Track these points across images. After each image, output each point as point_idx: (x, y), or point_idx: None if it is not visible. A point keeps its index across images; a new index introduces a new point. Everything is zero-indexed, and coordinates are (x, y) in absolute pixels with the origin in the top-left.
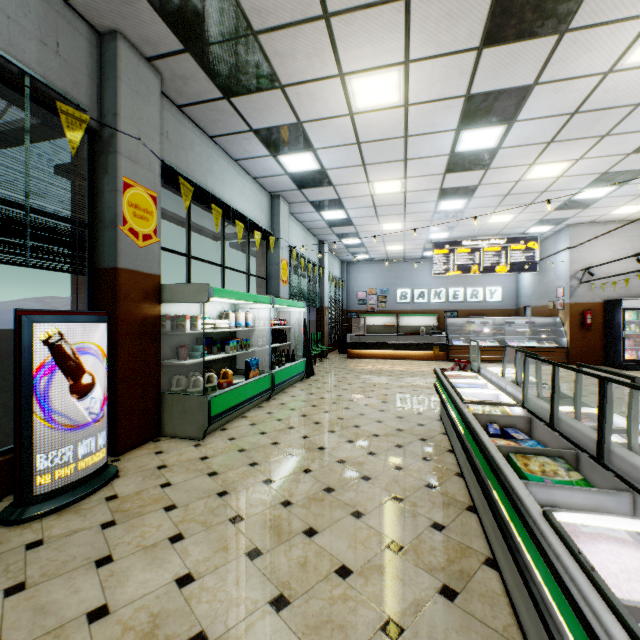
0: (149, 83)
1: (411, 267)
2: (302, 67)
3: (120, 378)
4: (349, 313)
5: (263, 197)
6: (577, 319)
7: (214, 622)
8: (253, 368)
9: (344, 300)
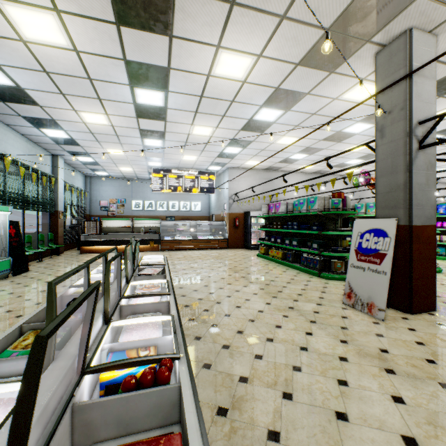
0: None
1: (143, 185)
2: None
3: None
4: (93, 217)
5: None
6: (232, 222)
7: None
8: None
9: (88, 207)
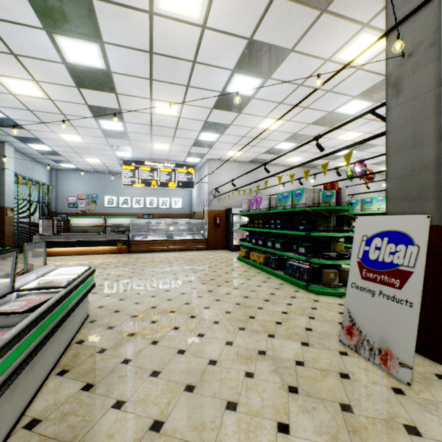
0: None
1: (117, 179)
2: None
3: None
4: (59, 215)
5: None
6: (213, 220)
7: None
8: None
9: (53, 203)
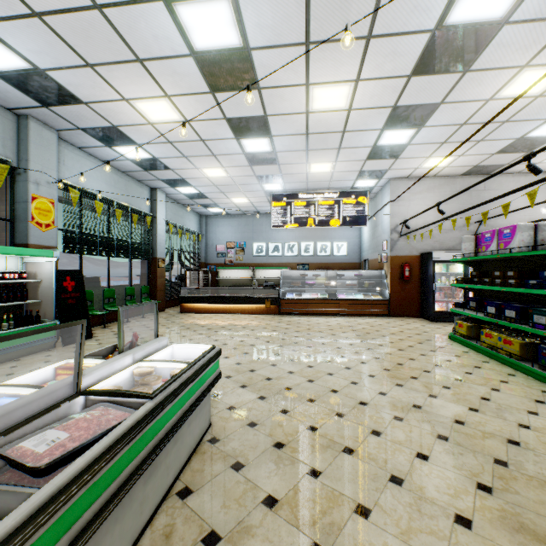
0: None
1: (267, 222)
2: None
3: None
4: (209, 266)
5: None
6: (397, 272)
7: None
8: None
9: (203, 253)
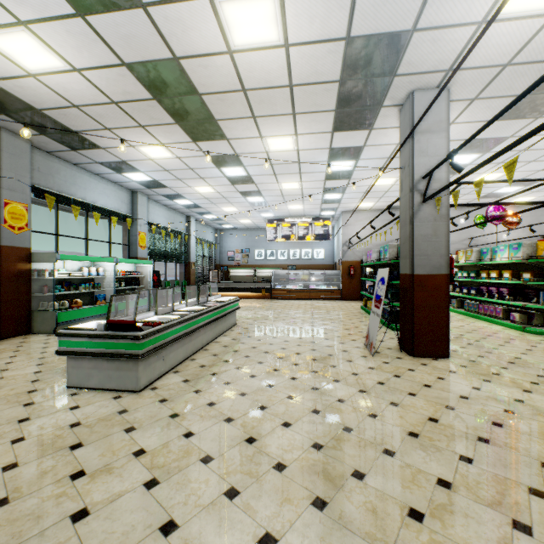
0: (23, 147)
1: (265, 234)
2: (109, 142)
3: (3, 301)
4: (222, 267)
5: (124, 193)
6: (347, 271)
7: (13, 368)
8: (100, 300)
9: (218, 257)
